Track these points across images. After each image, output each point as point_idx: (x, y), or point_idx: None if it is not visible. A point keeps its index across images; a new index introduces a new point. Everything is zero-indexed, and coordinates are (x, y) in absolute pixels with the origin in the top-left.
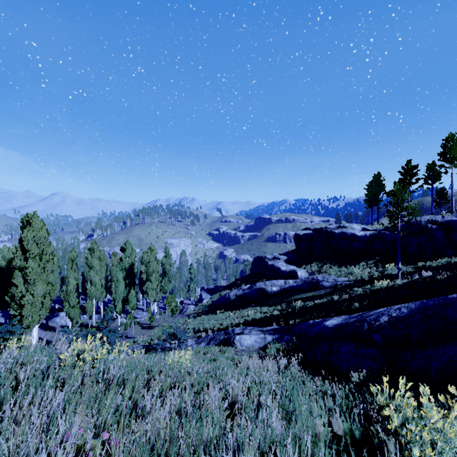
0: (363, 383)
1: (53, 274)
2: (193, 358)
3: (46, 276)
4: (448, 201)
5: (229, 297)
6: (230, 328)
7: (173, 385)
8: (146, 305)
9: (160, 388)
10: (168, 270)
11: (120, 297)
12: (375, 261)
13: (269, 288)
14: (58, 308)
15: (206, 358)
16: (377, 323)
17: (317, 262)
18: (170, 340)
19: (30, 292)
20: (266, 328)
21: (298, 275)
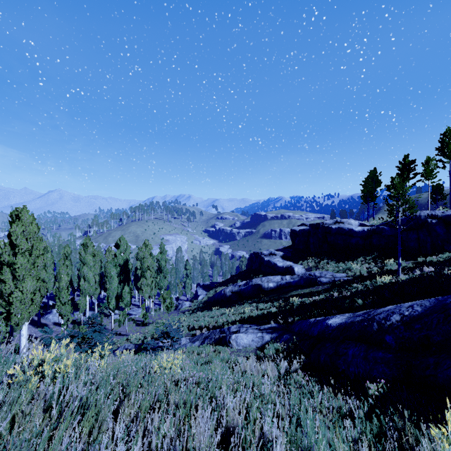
0: (382, 397)
1: (47, 270)
2: (185, 360)
3: (36, 272)
4: (444, 197)
5: (225, 293)
6: (225, 326)
7: (153, 404)
8: (141, 301)
9: (136, 409)
10: (164, 267)
11: (113, 293)
12: (374, 257)
13: (265, 284)
14: (53, 305)
15: (199, 359)
16: (388, 322)
17: (314, 258)
18: (162, 339)
19: (19, 288)
20: (264, 327)
21: (295, 271)
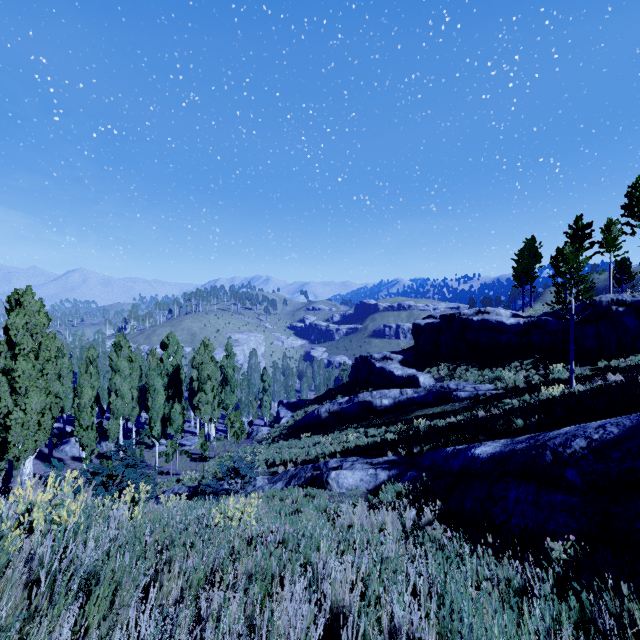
0: (573, 562)
1: (63, 382)
2: (262, 509)
3: (45, 383)
4: (632, 277)
5: (319, 414)
6: (321, 460)
7: (211, 575)
8: (199, 427)
9: (183, 583)
10: (231, 377)
11: (158, 414)
12: (534, 361)
13: (378, 400)
14: (71, 432)
15: (283, 508)
16: (568, 450)
17: (447, 363)
18: (228, 478)
19: (20, 406)
20: (378, 460)
21: (420, 382)
